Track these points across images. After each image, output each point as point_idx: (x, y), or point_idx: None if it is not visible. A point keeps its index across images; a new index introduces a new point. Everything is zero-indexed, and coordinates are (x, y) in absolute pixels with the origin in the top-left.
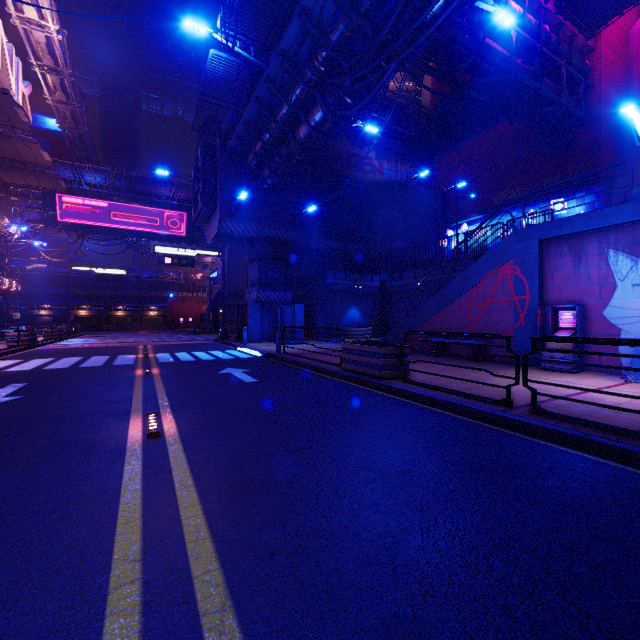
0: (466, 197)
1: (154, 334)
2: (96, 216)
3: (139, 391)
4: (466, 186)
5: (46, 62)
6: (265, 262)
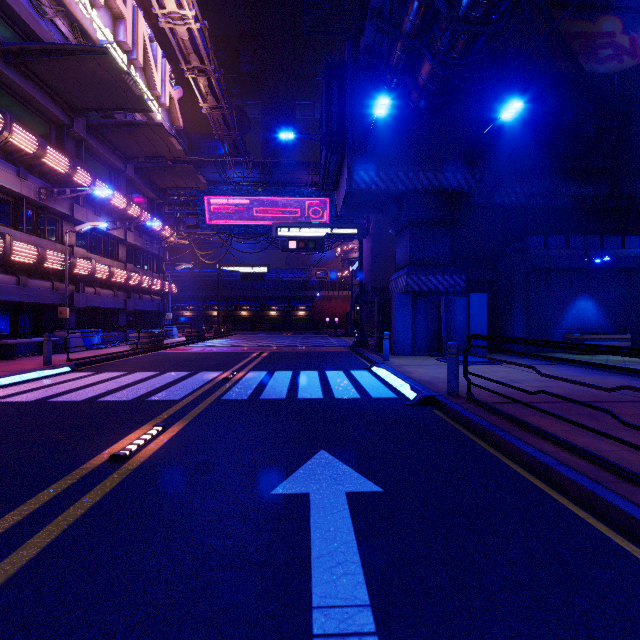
0: None
1: (294, 335)
2: (241, 214)
3: None
4: None
5: (193, 63)
6: (419, 230)
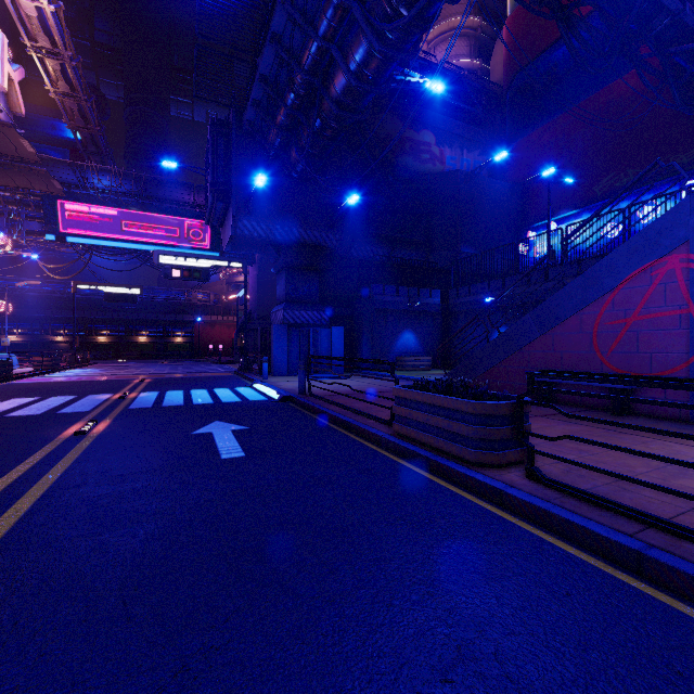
0: (554, 189)
1: (173, 363)
2: (105, 226)
3: (2, 484)
4: (554, 174)
5: (41, 42)
6: (294, 273)
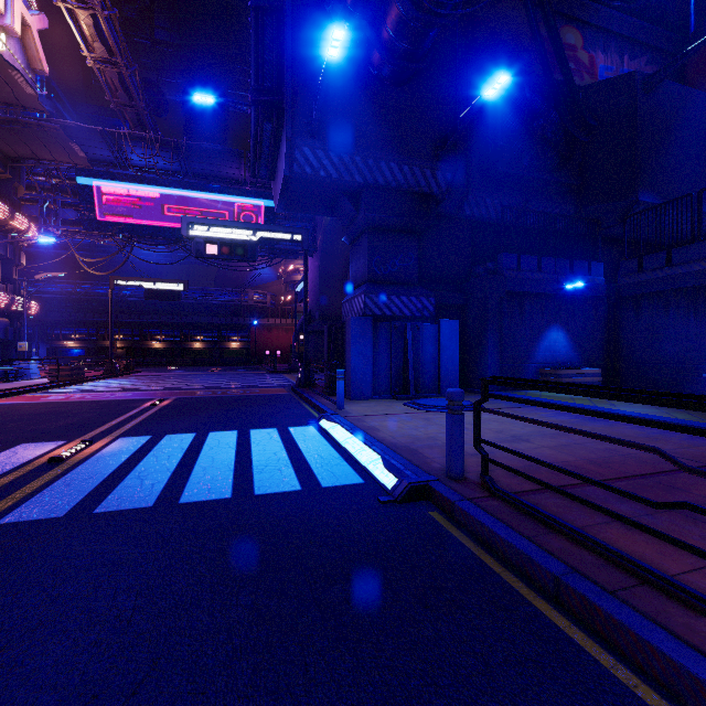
0: None
1: (223, 372)
2: (146, 211)
3: None
4: None
5: None
6: (380, 237)
